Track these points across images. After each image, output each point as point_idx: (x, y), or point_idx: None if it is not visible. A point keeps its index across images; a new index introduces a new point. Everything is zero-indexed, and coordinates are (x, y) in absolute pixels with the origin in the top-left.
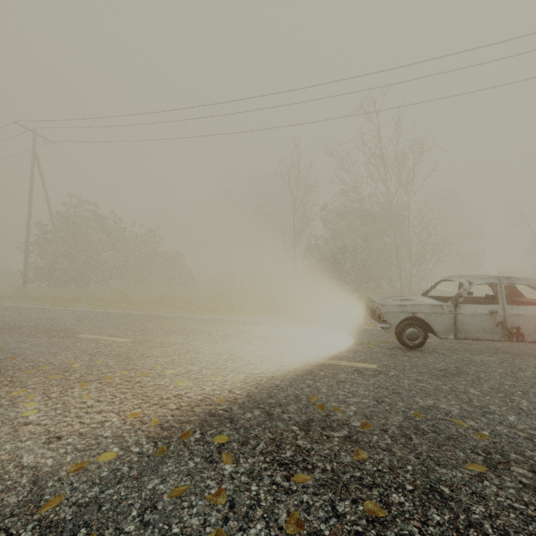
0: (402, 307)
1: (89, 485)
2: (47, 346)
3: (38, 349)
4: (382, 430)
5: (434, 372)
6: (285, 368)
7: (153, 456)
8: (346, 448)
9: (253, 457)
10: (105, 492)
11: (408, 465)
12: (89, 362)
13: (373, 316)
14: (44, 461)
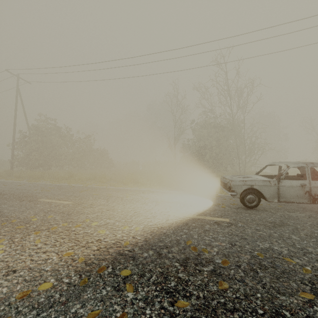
0: (244, 182)
1: (29, 309)
2: (18, 206)
3: (12, 208)
4: (236, 266)
5: (266, 224)
6: (169, 221)
7: (78, 285)
8: (212, 279)
9: (148, 287)
10: (40, 314)
11: (257, 293)
12: (43, 217)
13: (225, 187)
14: (1, 290)
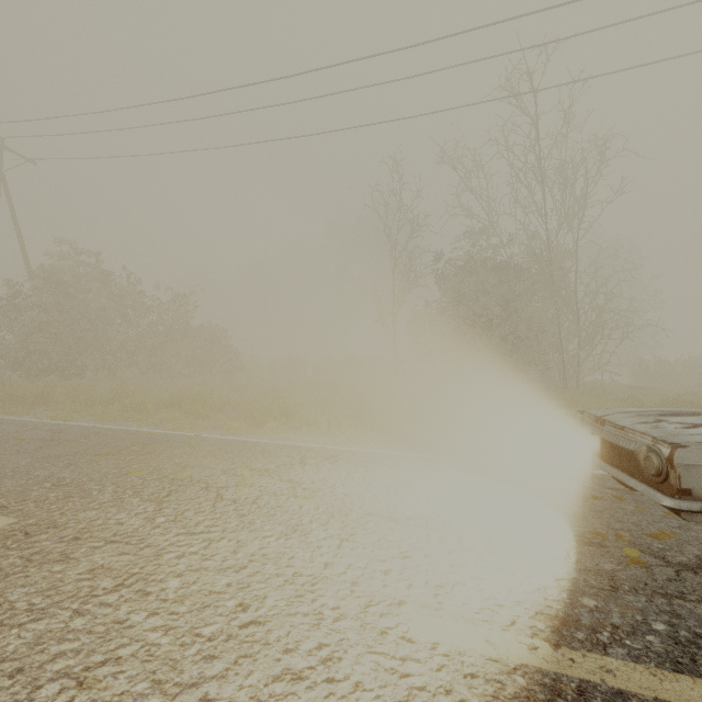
0: None
1: None
2: None
3: None
4: None
5: None
6: None
7: None
8: None
9: None
10: None
11: None
12: None
13: (624, 465)
14: None
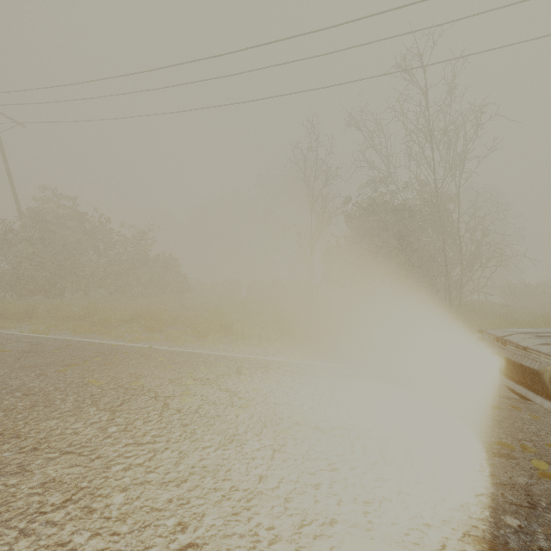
0: None
1: None
2: None
3: None
4: None
5: None
6: None
7: None
8: None
9: None
10: None
11: None
12: None
13: (528, 382)
14: None
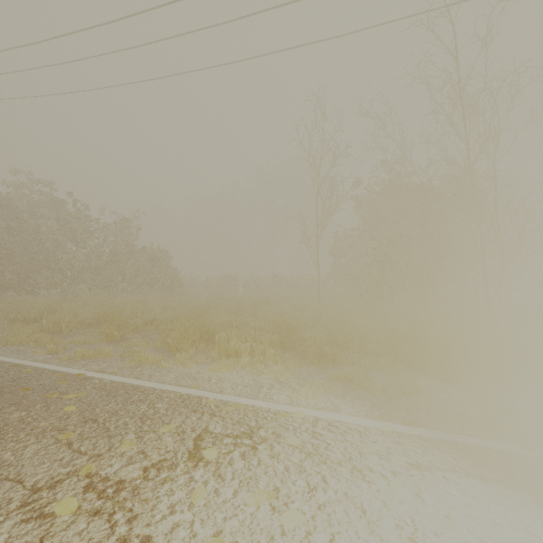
0: None
1: None
2: None
3: None
4: None
5: None
6: None
7: None
8: None
9: None
10: None
11: None
12: None
13: None
14: None
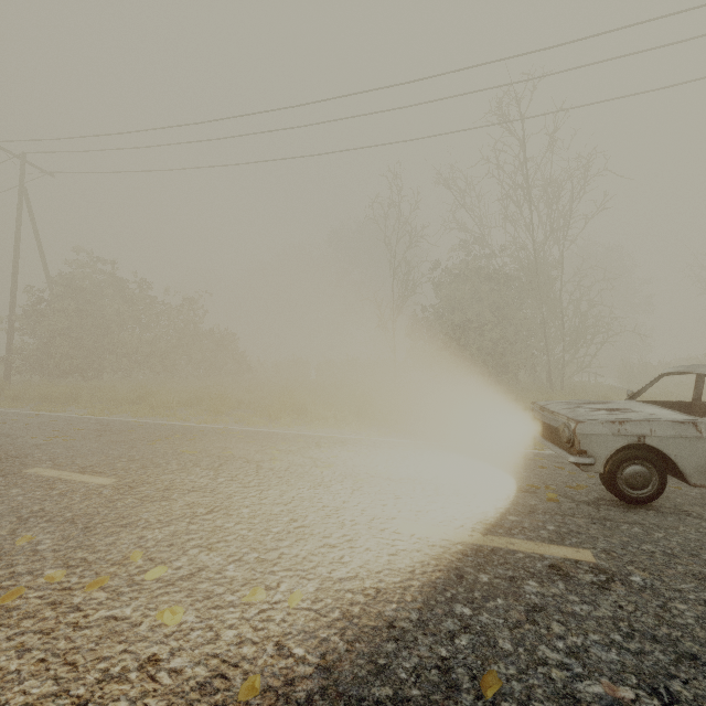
0: (617, 426)
1: None
2: None
3: None
4: None
5: None
6: (401, 562)
7: None
8: None
9: None
10: None
11: None
12: (3, 540)
13: (553, 438)
14: None
